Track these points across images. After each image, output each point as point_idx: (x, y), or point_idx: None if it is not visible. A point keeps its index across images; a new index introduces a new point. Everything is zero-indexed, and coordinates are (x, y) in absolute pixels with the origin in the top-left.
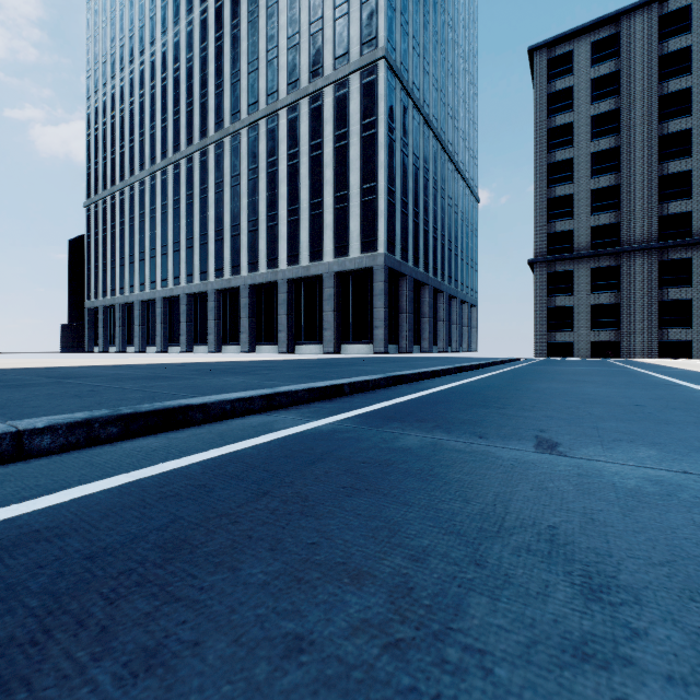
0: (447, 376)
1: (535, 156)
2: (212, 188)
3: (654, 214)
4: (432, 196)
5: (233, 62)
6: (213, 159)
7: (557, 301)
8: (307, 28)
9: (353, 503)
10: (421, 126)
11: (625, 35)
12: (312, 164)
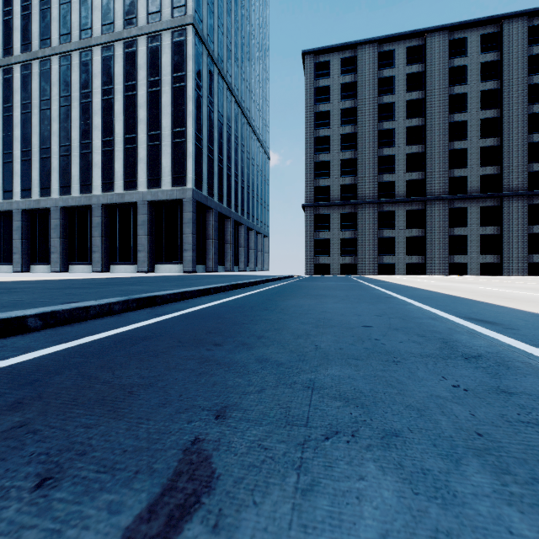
0: (217, 294)
1: (306, 130)
2: (18, 108)
3: (376, 181)
4: (234, 148)
5: None
6: (19, 79)
7: (320, 235)
8: None
9: None
10: (225, 91)
11: (360, 59)
12: (126, 102)
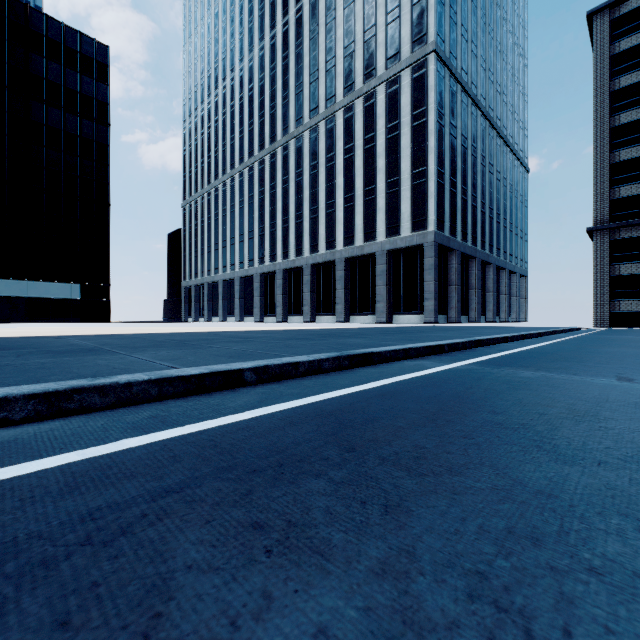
0: (516, 342)
1: (595, 122)
2: (280, 184)
3: None
4: (480, 172)
5: (297, 76)
6: (281, 159)
7: (621, 269)
8: (362, 37)
9: (521, 392)
10: (469, 107)
11: None
12: (366, 156)
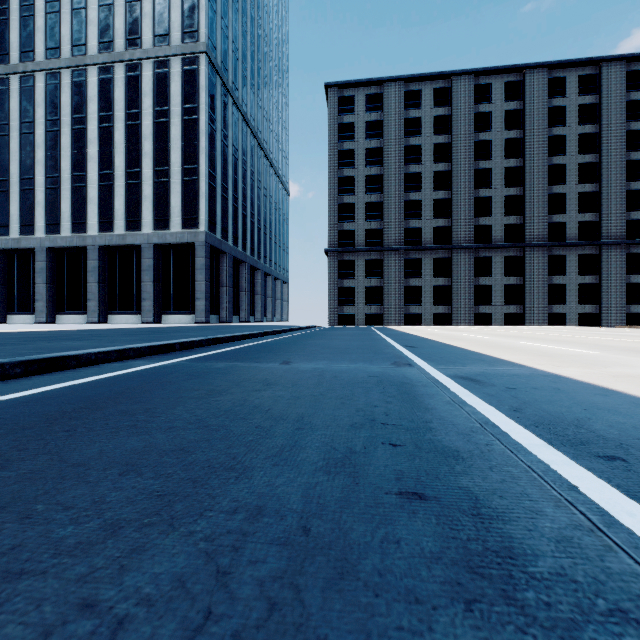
0: (255, 338)
1: (330, 169)
2: None
3: (402, 227)
4: (250, 185)
5: None
6: None
7: (344, 282)
8: None
9: (193, 381)
10: (240, 122)
11: (386, 97)
12: (128, 132)
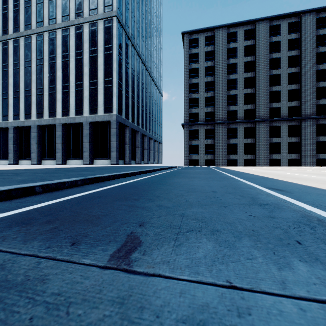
0: (132, 176)
1: (184, 79)
2: (11, 66)
3: (226, 110)
4: (141, 90)
5: None
6: (12, 48)
7: (192, 142)
8: None
9: None
10: (136, 56)
11: (216, 37)
12: (76, 63)
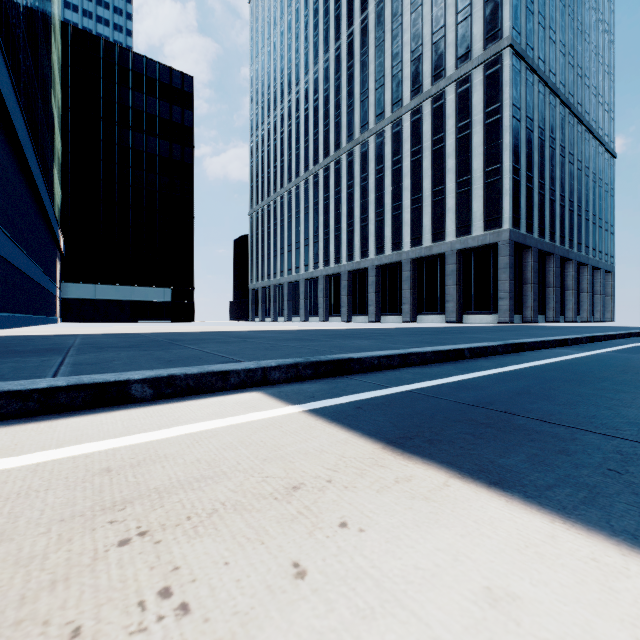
0: (625, 339)
1: None
2: (344, 189)
3: None
4: (559, 164)
5: (362, 84)
6: (345, 165)
7: None
8: (430, 39)
9: None
10: (547, 97)
11: None
12: (434, 157)
